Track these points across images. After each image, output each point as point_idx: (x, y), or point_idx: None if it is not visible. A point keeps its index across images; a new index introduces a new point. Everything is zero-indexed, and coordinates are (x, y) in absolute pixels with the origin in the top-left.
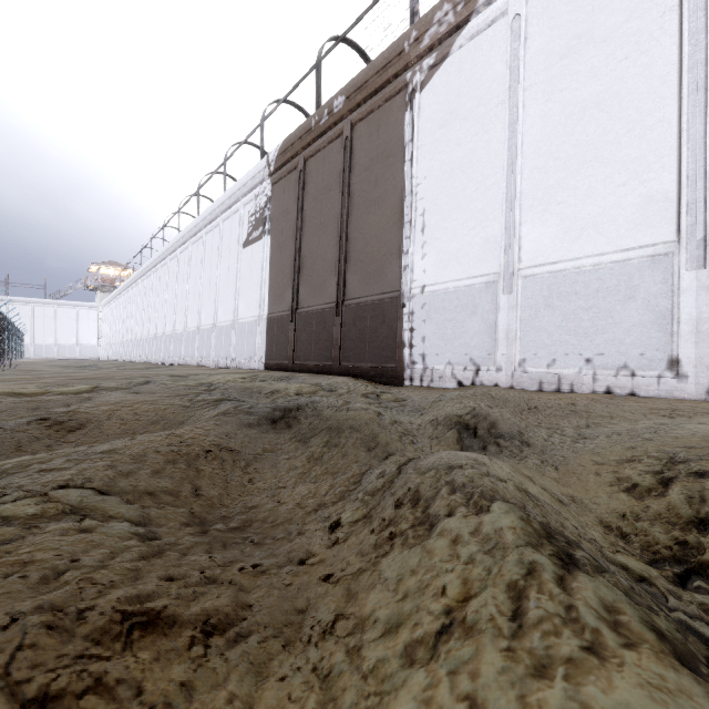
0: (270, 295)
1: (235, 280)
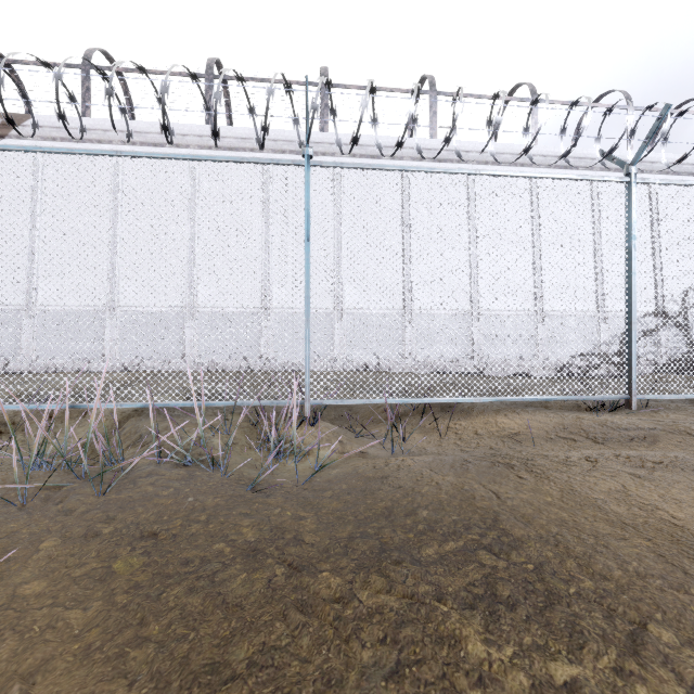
0: None
1: None
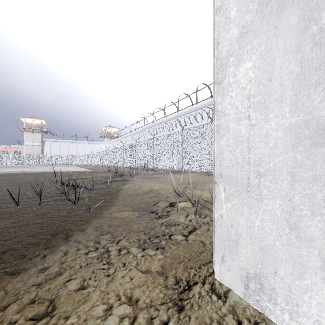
0: None
1: None
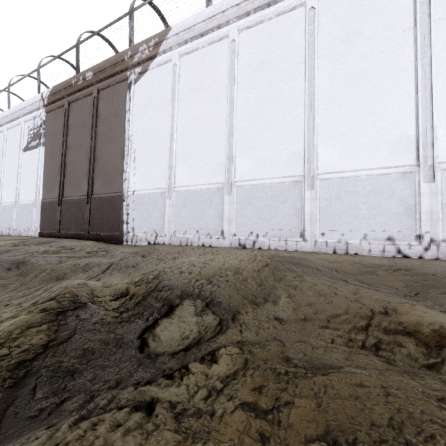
0: (44, 186)
1: (17, 173)
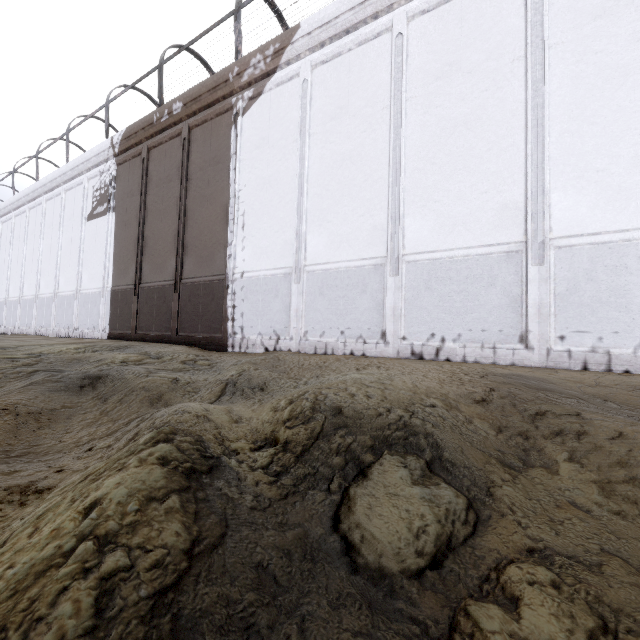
0: (115, 269)
1: (78, 251)
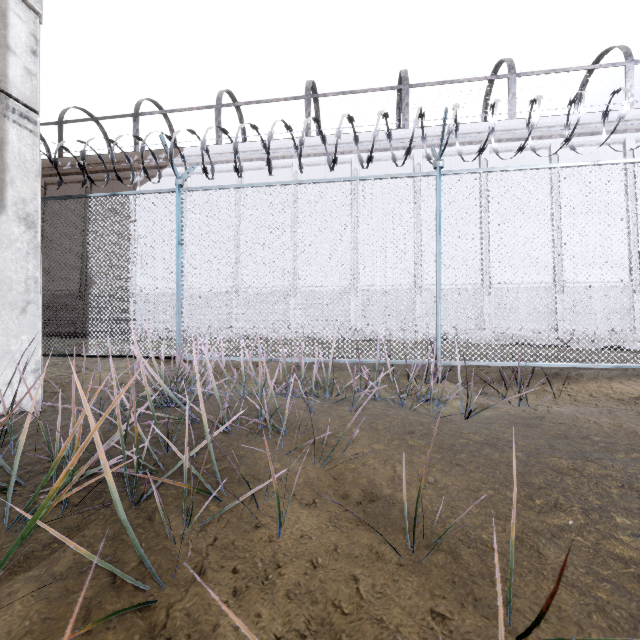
0: None
1: None
